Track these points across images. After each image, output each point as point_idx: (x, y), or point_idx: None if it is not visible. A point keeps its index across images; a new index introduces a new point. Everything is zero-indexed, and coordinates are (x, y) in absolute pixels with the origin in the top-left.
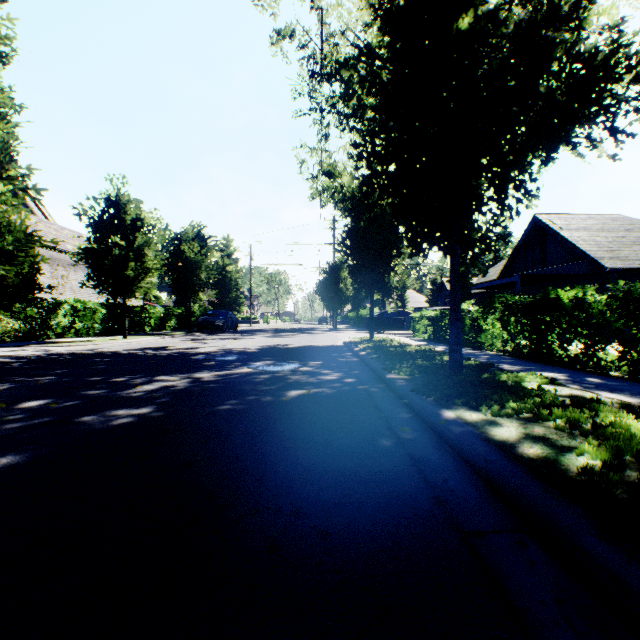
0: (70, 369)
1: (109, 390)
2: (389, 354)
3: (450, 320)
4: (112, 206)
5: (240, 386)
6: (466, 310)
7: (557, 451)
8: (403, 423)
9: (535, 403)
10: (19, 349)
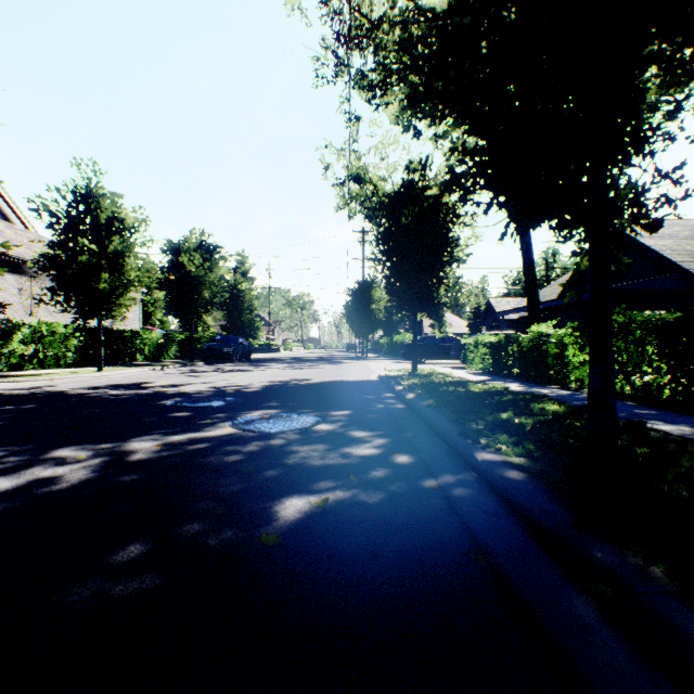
0: None
1: None
2: (453, 399)
3: (591, 348)
4: (81, 201)
5: (188, 480)
6: (544, 334)
7: None
8: None
9: None
10: None
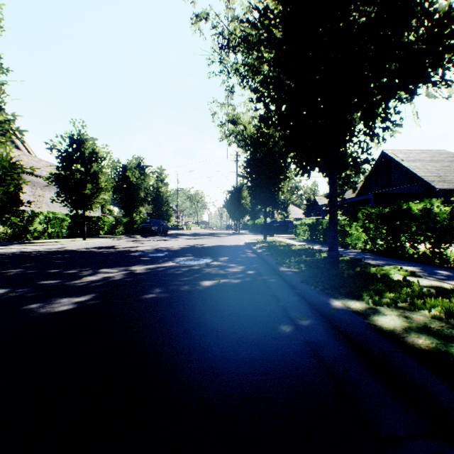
0: (36, 263)
1: (60, 280)
2: (279, 251)
3: (329, 225)
4: (74, 143)
5: (165, 277)
6: None
7: (444, 341)
8: (297, 310)
9: (407, 293)
10: (3, 248)
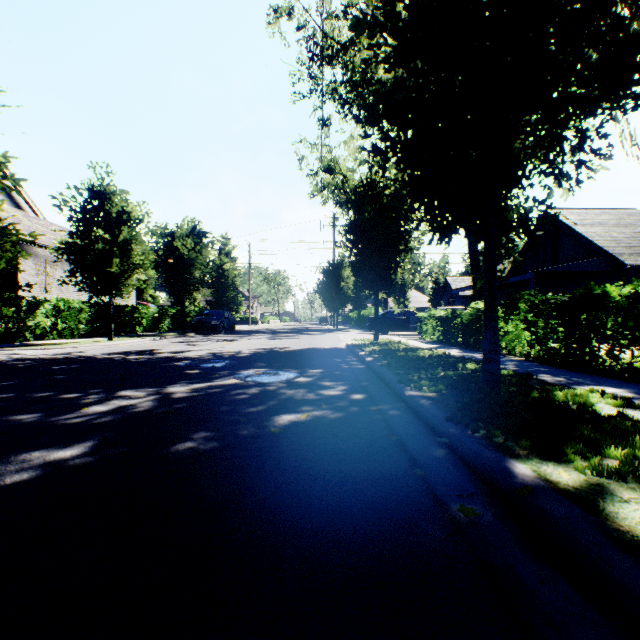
0: (20, 380)
1: (44, 414)
2: (401, 360)
3: (484, 321)
4: (95, 197)
5: (218, 407)
6: (481, 310)
7: None
8: (448, 479)
9: None
10: None
